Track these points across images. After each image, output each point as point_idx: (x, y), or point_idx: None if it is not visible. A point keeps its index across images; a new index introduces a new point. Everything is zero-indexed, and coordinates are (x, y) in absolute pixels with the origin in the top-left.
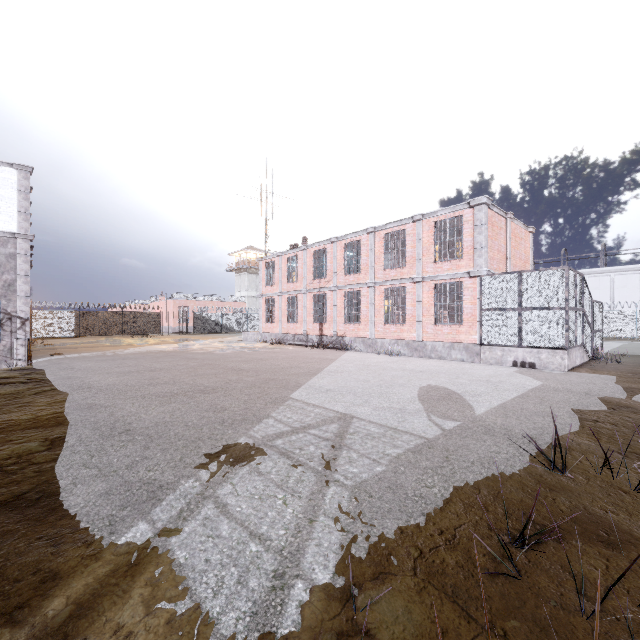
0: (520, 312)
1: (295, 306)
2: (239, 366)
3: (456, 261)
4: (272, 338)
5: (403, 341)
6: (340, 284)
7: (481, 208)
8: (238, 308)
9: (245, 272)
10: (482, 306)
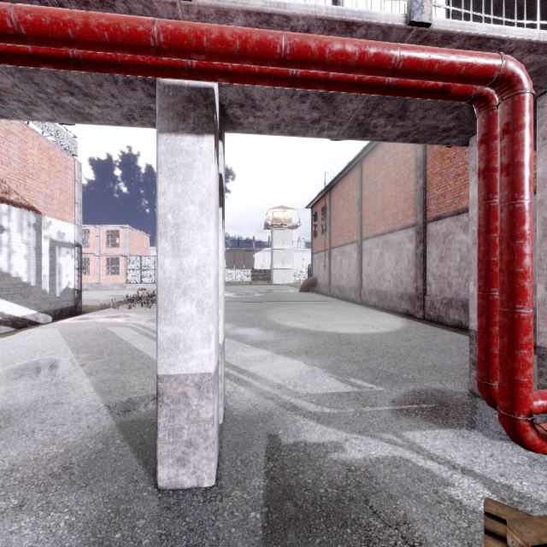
0: (141, 271)
1: None
2: None
3: (116, 249)
4: None
5: (89, 284)
6: None
7: (127, 229)
8: None
9: None
10: (127, 268)
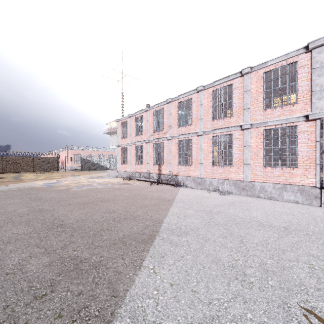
0: None
1: (141, 152)
2: (66, 215)
3: (289, 106)
4: (125, 175)
5: (230, 181)
6: (174, 134)
7: (322, 49)
8: (110, 155)
9: (115, 134)
10: (323, 149)
